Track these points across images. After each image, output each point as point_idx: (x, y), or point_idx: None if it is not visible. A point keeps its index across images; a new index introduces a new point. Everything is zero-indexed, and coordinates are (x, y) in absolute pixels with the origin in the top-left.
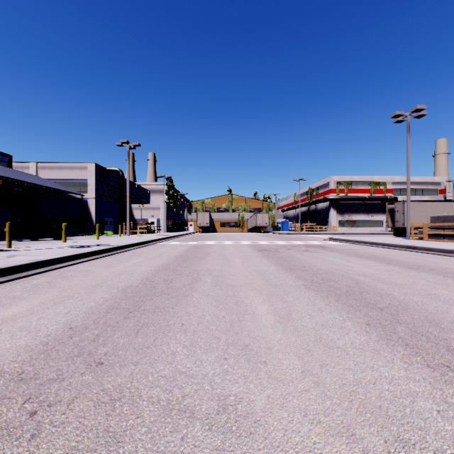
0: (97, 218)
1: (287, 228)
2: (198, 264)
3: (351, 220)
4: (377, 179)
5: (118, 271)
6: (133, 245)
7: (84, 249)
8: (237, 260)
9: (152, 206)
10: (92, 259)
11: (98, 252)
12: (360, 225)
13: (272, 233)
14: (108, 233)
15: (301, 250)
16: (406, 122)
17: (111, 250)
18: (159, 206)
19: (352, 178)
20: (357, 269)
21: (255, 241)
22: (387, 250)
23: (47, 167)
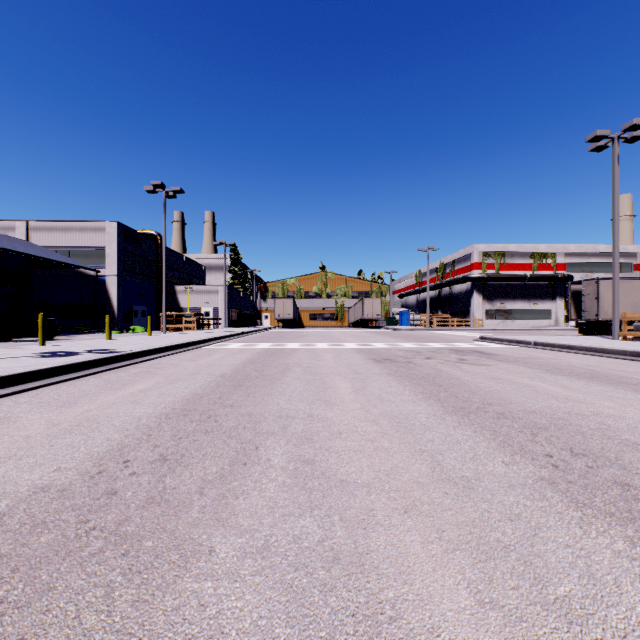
0: (121, 307)
1: (408, 321)
2: (263, 397)
3: (504, 309)
4: (542, 249)
5: (74, 419)
6: (159, 351)
7: (54, 360)
8: (342, 385)
9: (206, 289)
10: (53, 384)
11: (76, 367)
12: (517, 317)
13: (386, 328)
14: (137, 328)
15: (452, 359)
16: (613, 148)
17: (109, 362)
18: (218, 289)
19: (506, 247)
20: (611, 411)
21: (364, 342)
22: (602, 359)
23: (43, 228)
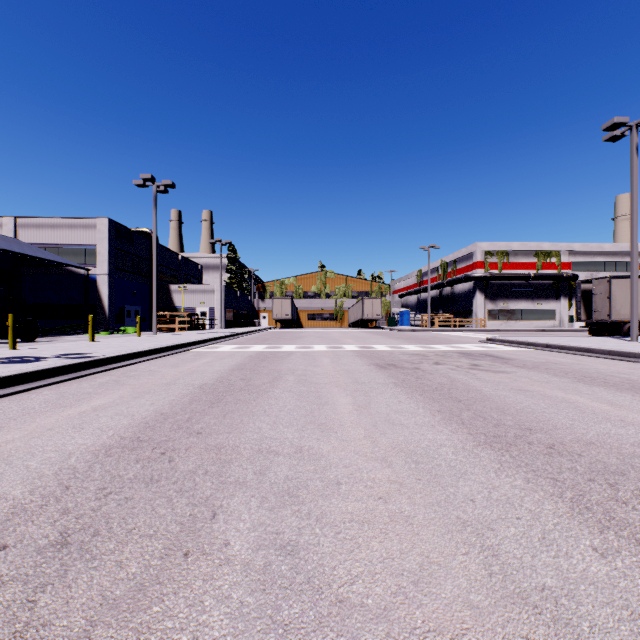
0: (112, 307)
1: (409, 321)
2: (242, 419)
3: (507, 309)
4: (546, 248)
5: None
6: (140, 355)
7: (8, 368)
8: (341, 400)
9: (202, 288)
10: None
11: (31, 377)
12: (520, 317)
13: (386, 329)
14: (129, 329)
15: (463, 364)
16: (631, 137)
17: (76, 369)
18: (214, 288)
19: (510, 245)
20: None
21: (365, 344)
22: (631, 364)
23: (31, 225)
